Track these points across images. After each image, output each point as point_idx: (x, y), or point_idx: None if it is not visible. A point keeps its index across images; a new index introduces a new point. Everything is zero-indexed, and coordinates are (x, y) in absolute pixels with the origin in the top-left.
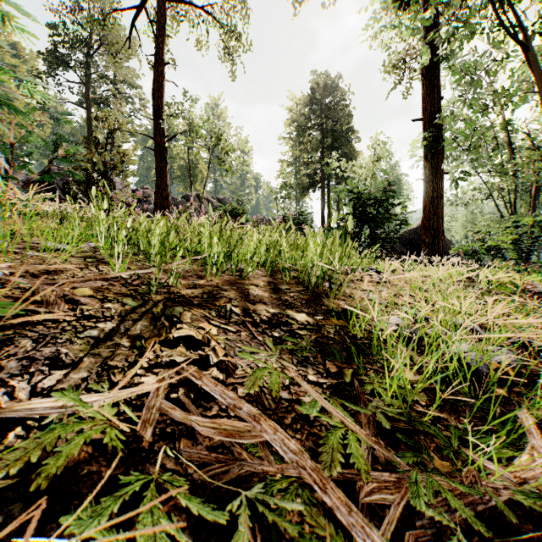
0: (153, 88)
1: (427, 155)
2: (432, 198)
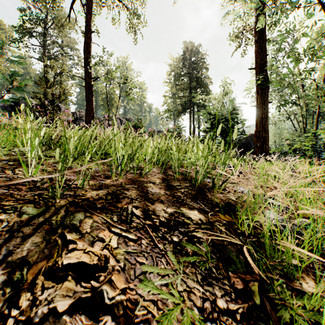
0: (84, 47)
1: (258, 91)
2: (261, 118)
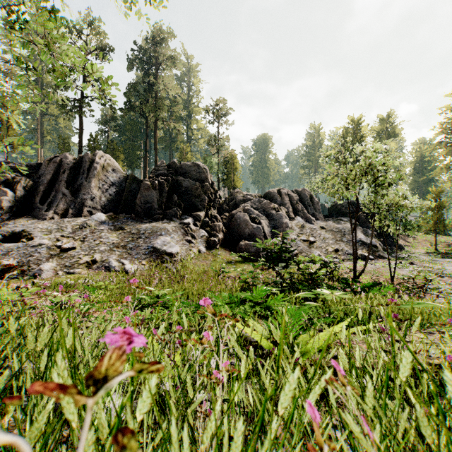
0: None
1: None
2: None
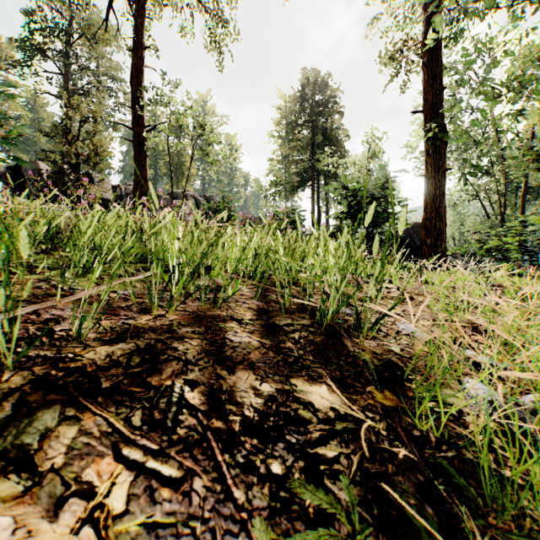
0: (131, 73)
1: (428, 150)
2: (434, 196)
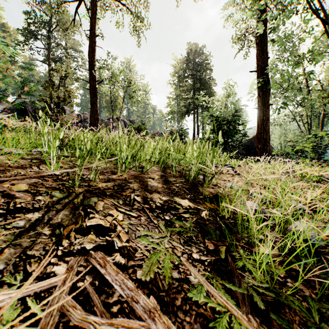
0: (89, 51)
1: (259, 93)
2: (262, 120)
